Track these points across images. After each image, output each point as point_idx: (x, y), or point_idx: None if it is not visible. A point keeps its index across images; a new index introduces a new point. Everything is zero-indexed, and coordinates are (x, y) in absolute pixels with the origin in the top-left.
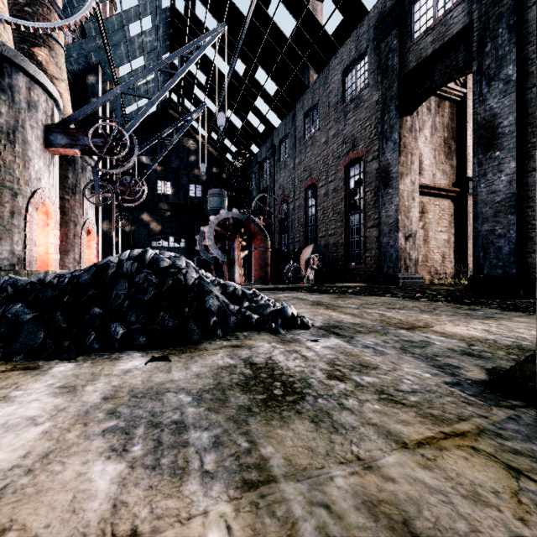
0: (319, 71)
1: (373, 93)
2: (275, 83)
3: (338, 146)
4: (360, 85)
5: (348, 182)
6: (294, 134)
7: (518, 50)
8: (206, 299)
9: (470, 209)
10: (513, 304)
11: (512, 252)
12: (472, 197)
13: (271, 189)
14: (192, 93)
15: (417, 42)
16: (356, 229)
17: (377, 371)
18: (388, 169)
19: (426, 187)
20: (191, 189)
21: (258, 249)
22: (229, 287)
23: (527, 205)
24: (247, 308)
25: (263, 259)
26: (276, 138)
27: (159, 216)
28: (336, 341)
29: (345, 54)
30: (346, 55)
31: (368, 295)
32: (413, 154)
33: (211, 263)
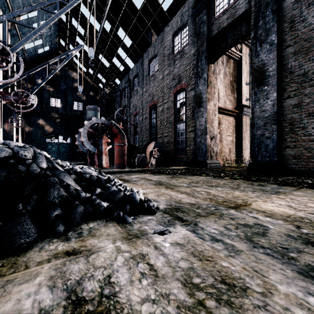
0: (158, 34)
1: (191, 49)
2: (130, 39)
3: (170, 81)
4: (183, 43)
5: (176, 103)
6: (143, 73)
7: (278, 26)
8: (50, 191)
9: (243, 123)
10: (283, 181)
11: (274, 147)
12: (251, 114)
13: (128, 107)
14: (75, 41)
15: (218, 18)
16: (181, 133)
17: (251, 298)
18: (200, 96)
19: (221, 109)
20: (75, 104)
21: (118, 144)
22: (85, 174)
23: (282, 119)
24: (98, 195)
25: (122, 151)
26: (131, 75)
27: (52, 122)
28: (182, 231)
29: (174, 24)
30: (175, 25)
31: (191, 175)
32: (215, 88)
33: (86, 153)
